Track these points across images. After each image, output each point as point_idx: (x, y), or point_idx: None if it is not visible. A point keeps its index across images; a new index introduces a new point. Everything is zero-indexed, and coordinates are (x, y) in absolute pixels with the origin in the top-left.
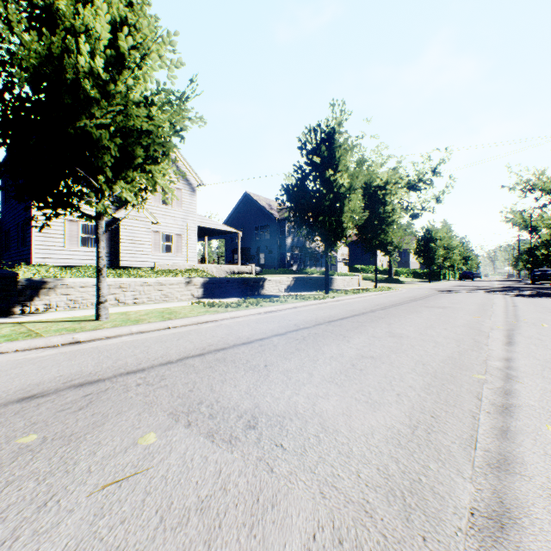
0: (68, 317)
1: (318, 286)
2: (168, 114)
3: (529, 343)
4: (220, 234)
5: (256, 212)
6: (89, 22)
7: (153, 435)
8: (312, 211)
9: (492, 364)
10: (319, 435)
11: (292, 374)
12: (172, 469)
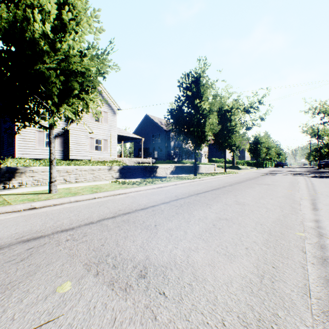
0: (32, 191)
1: (190, 171)
2: (95, 63)
3: (327, 209)
4: (131, 139)
5: (153, 126)
6: (42, 1)
7: (69, 283)
8: (186, 125)
9: (307, 224)
10: (192, 283)
11: (173, 231)
12: (78, 317)
